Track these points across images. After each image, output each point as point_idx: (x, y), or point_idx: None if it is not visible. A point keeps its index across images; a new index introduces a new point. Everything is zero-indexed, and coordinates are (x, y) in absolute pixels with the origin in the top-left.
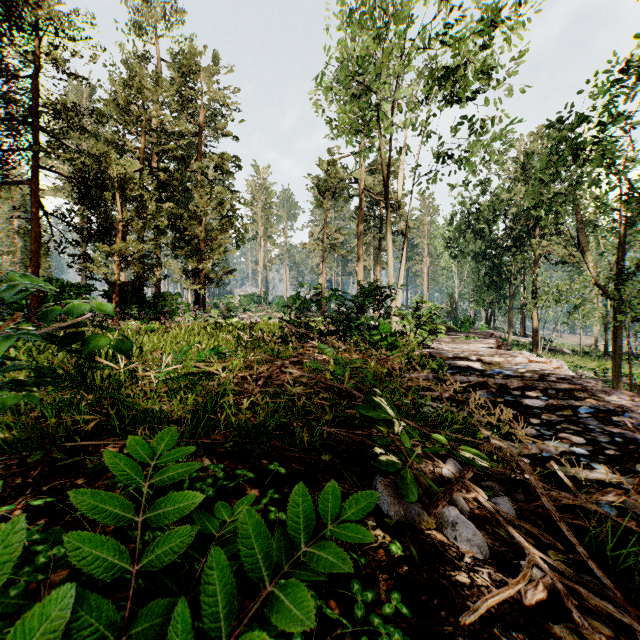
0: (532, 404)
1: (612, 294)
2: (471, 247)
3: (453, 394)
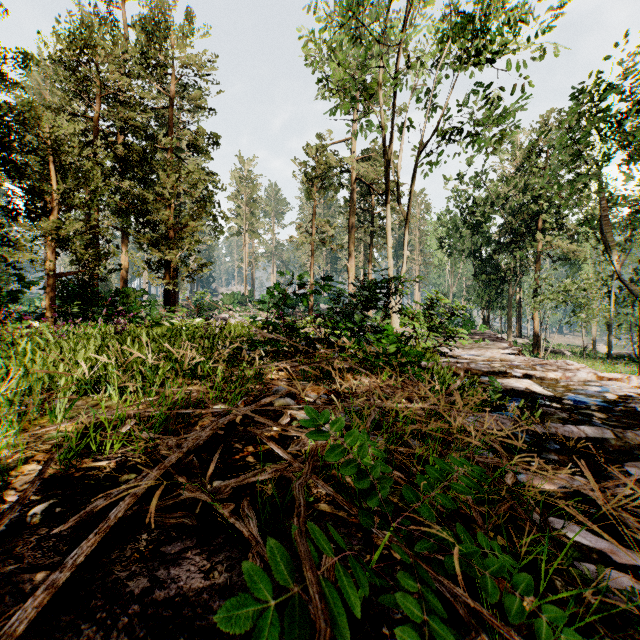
0: None
1: None
2: (466, 244)
3: None
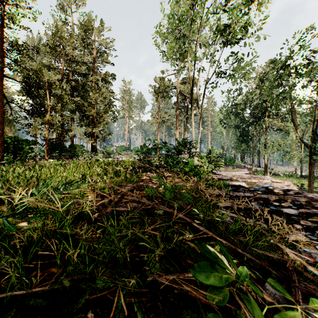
0: (289, 212)
1: (309, 145)
2: (233, 122)
3: (240, 207)
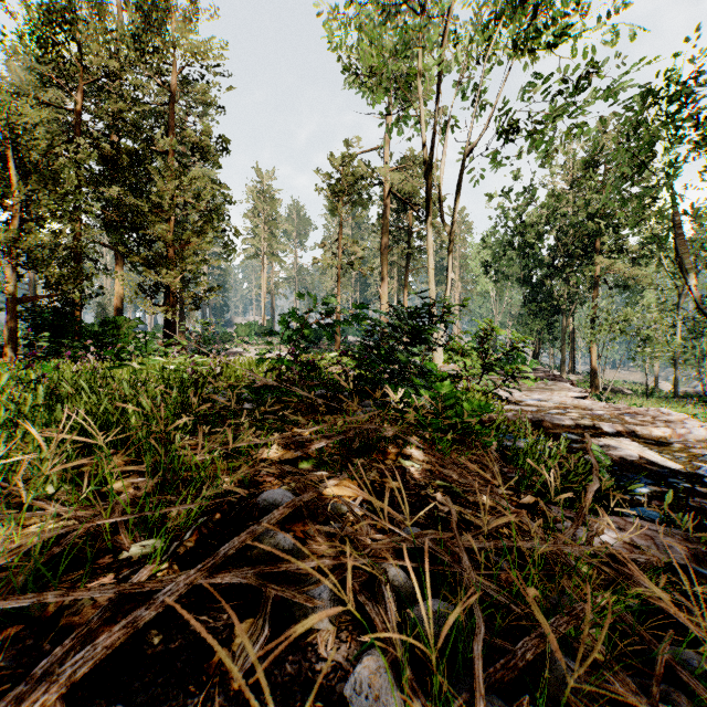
0: None
1: None
2: (512, 269)
3: None
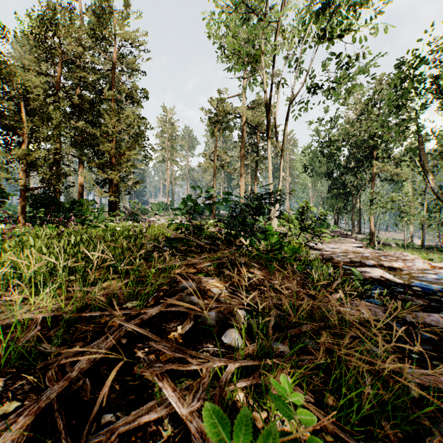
0: None
1: None
2: (322, 168)
3: None
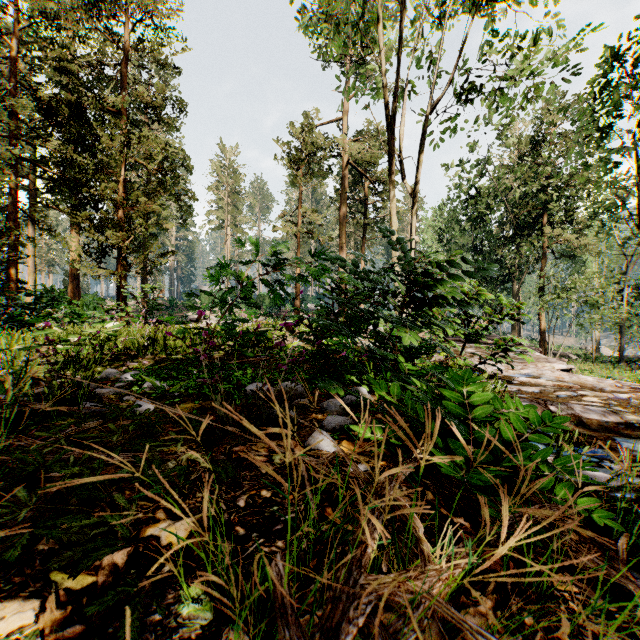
0: None
1: None
2: (462, 240)
3: None
